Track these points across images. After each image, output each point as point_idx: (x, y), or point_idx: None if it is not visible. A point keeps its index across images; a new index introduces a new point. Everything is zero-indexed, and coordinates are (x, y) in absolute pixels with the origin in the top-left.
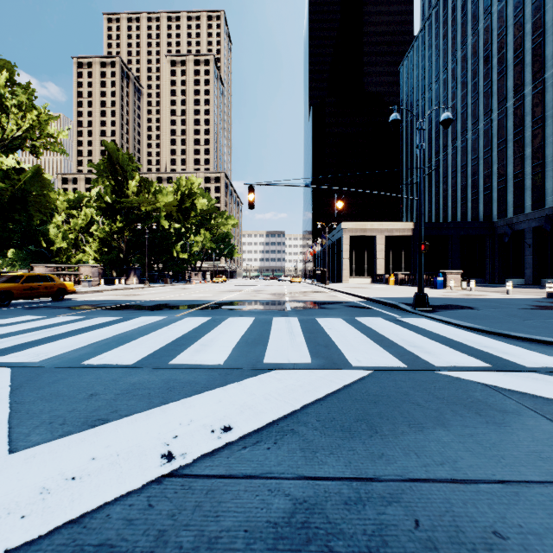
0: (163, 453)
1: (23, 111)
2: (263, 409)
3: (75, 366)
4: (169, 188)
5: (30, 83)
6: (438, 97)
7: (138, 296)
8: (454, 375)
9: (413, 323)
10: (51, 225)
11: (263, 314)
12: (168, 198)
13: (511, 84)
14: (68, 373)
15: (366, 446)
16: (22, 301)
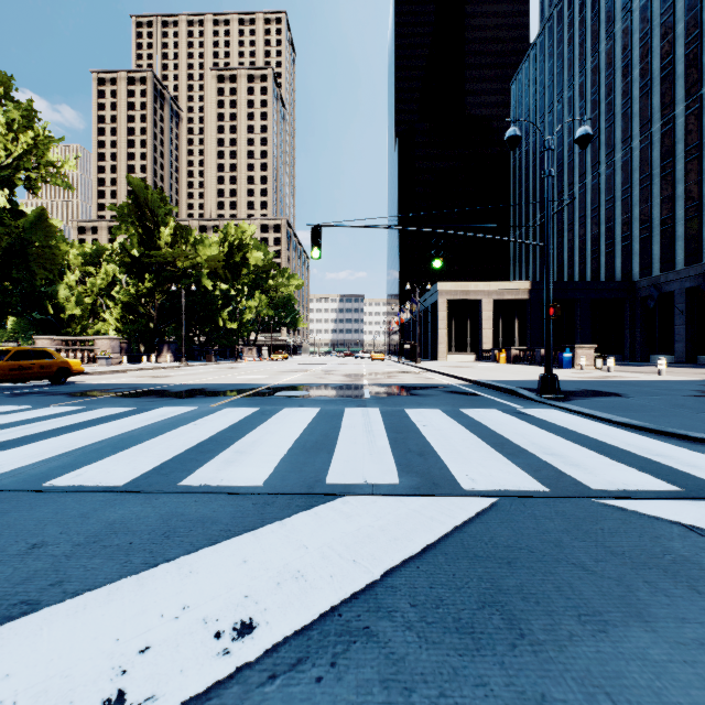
0: (108, 696)
1: (15, 132)
2: (317, 581)
3: (32, 490)
4: (214, 238)
5: (32, 101)
6: (562, 120)
7: (168, 378)
8: (627, 507)
9: (542, 417)
10: (61, 285)
11: (331, 403)
12: (211, 250)
13: (657, 102)
14: (16, 502)
15: (508, 673)
16: (9, 384)
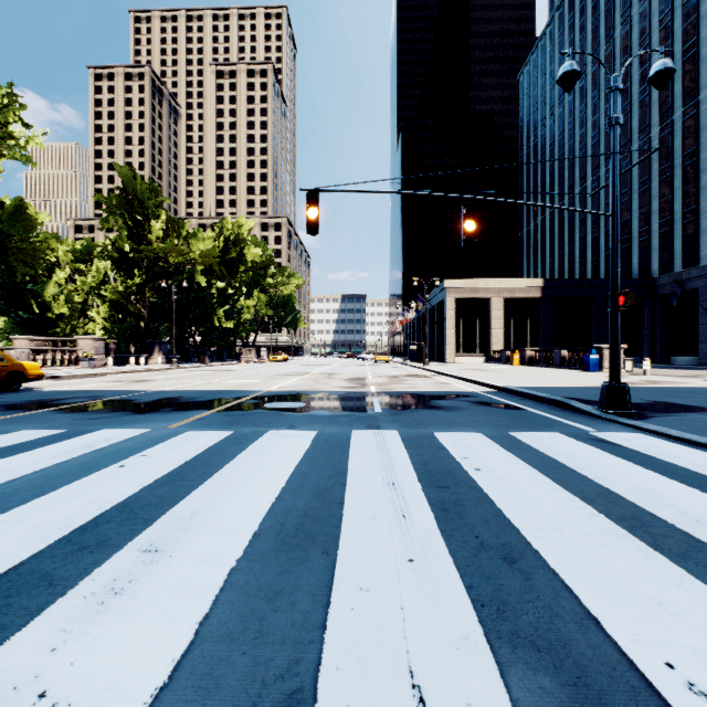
0: None
1: None
2: None
3: None
4: (209, 233)
5: (13, 84)
6: (573, 112)
7: (145, 384)
8: None
9: (642, 450)
10: (50, 283)
11: (332, 421)
12: (205, 245)
13: (679, 87)
14: None
15: None
16: None
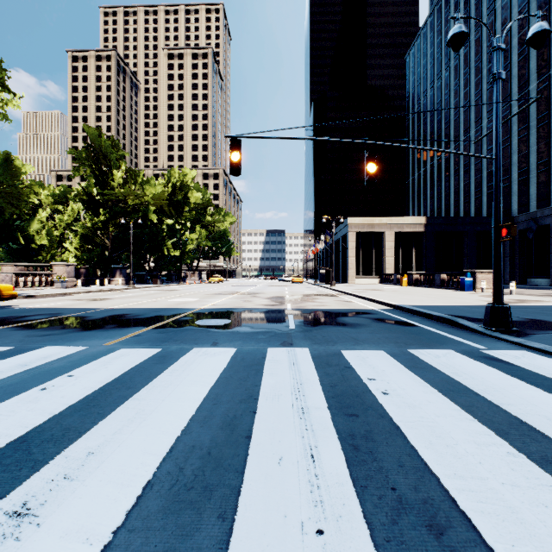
0: None
1: None
2: None
3: None
4: (160, 181)
5: (2, 61)
6: (449, 85)
7: (102, 302)
8: None
9: (535, 370)
10: (34, 220)
11: (251, 338)
12: (156, 189)
13: (534, 65)
14: None
15: None
16: None
